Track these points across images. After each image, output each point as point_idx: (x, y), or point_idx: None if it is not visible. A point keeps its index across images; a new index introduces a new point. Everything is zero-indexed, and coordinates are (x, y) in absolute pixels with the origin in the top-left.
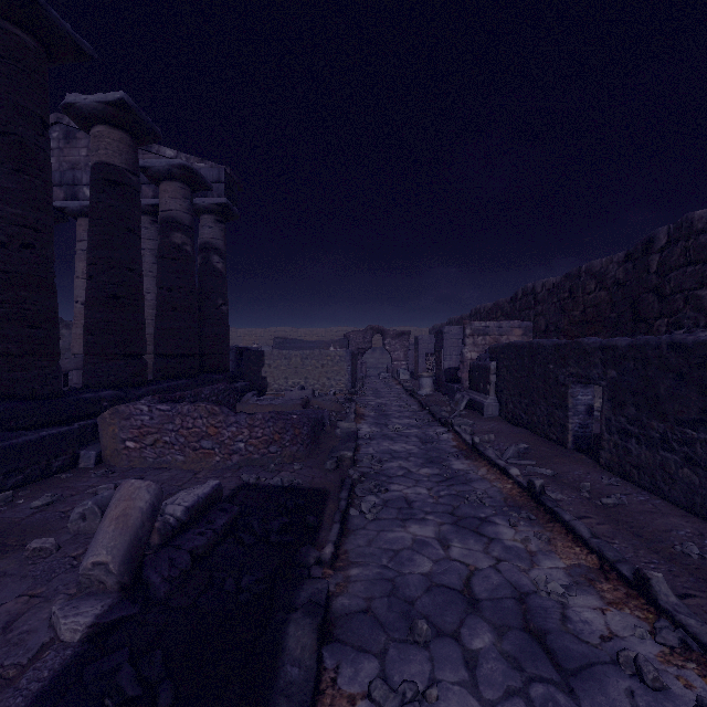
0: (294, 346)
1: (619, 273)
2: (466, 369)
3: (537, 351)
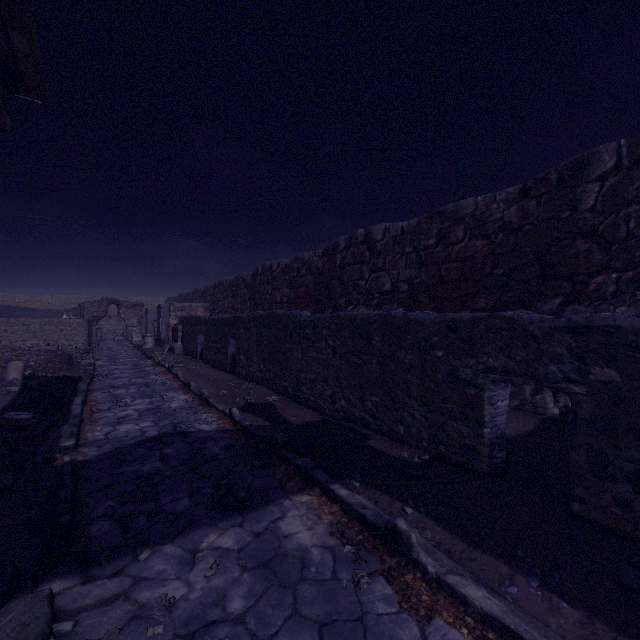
0: (20, 314)
1: (251, 282)
2: (171, 330)
3: (192, 320)
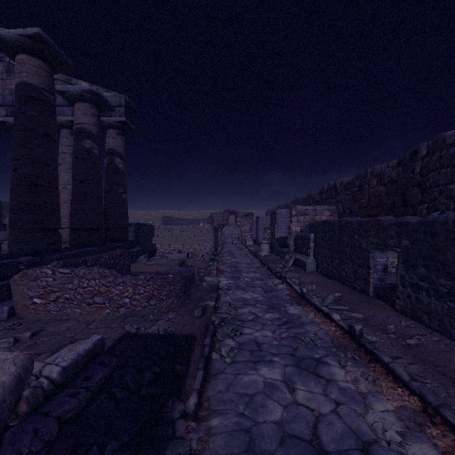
0: (176, 222)
1: (393, 174)
2: (292, 238)
3: (345, 226)
